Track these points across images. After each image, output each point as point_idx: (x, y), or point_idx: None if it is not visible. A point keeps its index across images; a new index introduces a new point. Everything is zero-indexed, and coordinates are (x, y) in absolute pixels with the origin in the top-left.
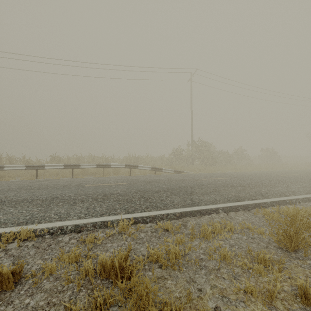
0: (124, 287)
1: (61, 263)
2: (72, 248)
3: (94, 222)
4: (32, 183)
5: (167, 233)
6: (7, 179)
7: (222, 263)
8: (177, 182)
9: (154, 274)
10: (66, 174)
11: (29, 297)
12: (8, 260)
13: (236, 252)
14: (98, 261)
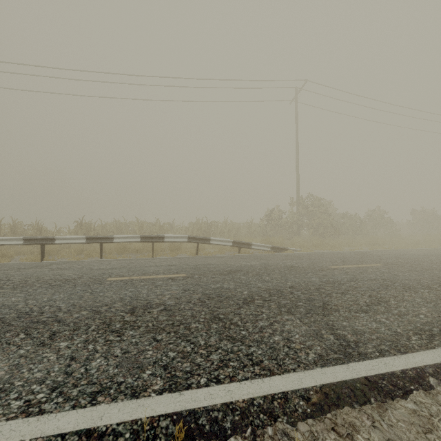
0: None
1: None
2: None
3: (57, 438)
4: (18, 272)
5: None
6: None
7: None
8: (283, 274)
9: None
10: (95, 252)
11: None
12: None
13: None
14: None
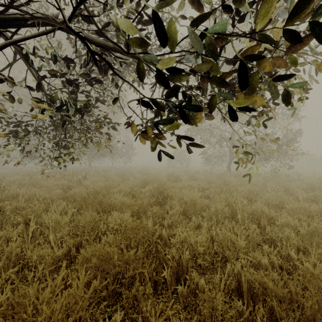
0: None
1: None
2: None
3: None
4: None
5: None
6: None
7: None
8: None
9: None
10: None
11: None
12: None
13: None
14: None
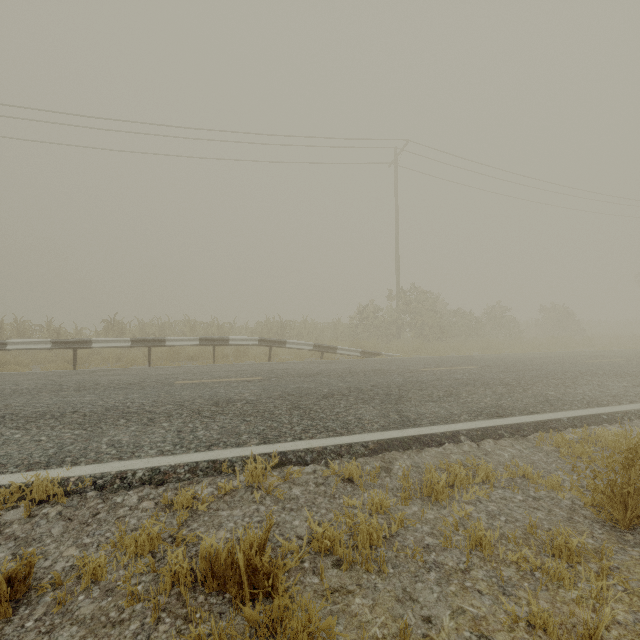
0: (258, 620)
1: (120, 554)
2: (143, 520)
3: (193, 463)
4: (64, 379)
5: (351, 487)
6: (13, 369)
7: (473, 556)
8: (368, 376)
9: (325, 581)
10: (136, 359)
11: (45, 635)
12: (2, 547)
13: (504, 532)
14: (200, 552)
